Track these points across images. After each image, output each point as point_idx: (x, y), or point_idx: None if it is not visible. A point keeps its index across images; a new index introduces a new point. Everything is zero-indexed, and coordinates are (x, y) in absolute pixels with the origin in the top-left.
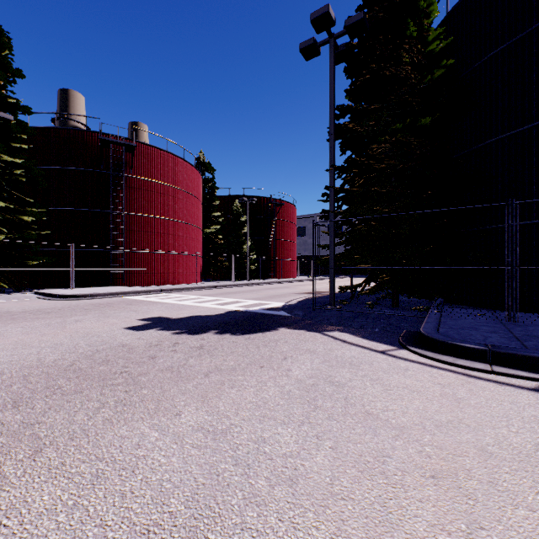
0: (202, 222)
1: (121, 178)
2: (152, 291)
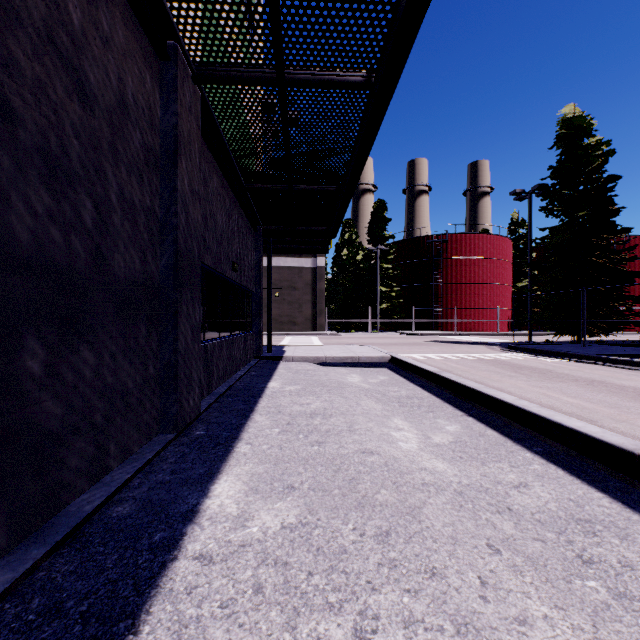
0: (514, 277)
1: (440, 261)
2: (453, 334)
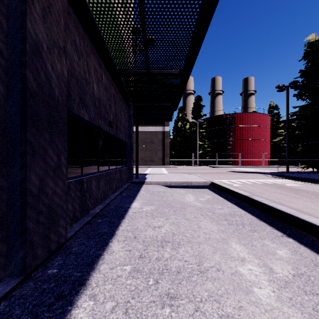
0: (271, 136)
1: (231, 127)
2: (239, 167)
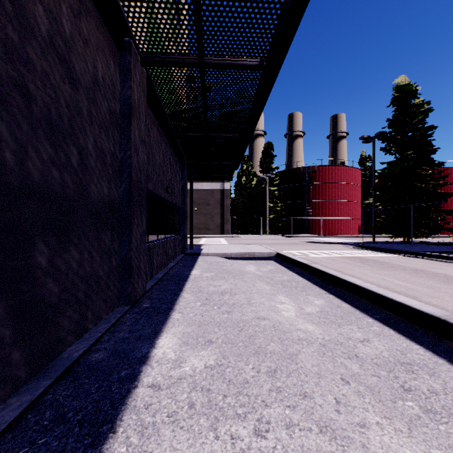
0: (362, 197)
1: (310, 185)
2: (320, 237)
